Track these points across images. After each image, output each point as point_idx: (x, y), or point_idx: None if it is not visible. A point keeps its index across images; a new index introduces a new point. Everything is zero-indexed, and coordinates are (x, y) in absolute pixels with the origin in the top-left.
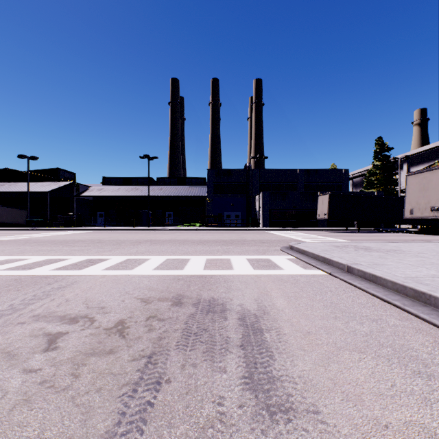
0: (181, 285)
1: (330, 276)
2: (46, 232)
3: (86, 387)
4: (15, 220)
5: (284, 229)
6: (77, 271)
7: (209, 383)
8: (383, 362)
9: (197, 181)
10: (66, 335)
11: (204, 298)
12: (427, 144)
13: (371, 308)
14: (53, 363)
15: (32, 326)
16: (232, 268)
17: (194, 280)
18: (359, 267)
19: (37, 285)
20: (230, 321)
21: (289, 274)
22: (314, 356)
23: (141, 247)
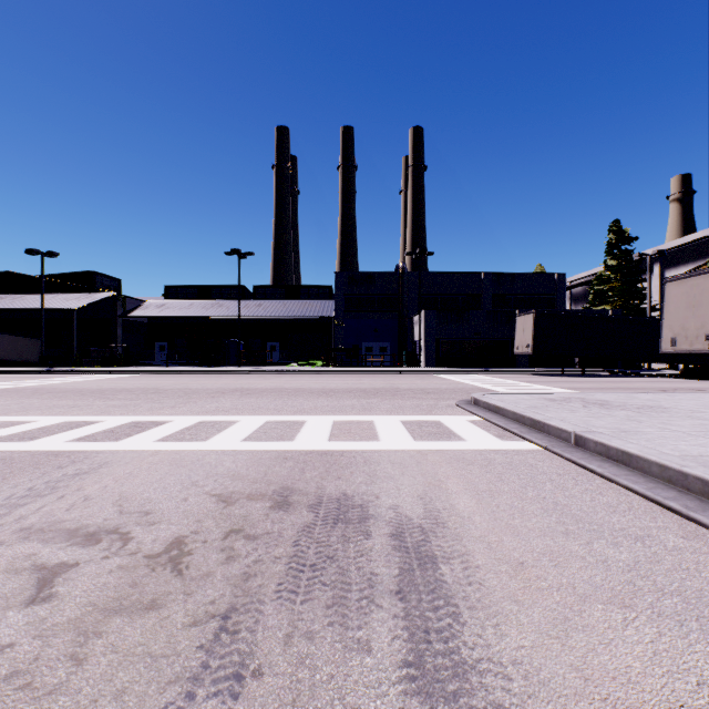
0: (289, 470)
1: (547, 452)
2: (70, 376)
3: (95, 687)
4: (22, 356)
5: (460, 370)
6: (112, 444)
7: (338, 679)
8: (670, 629)
9: (318, 292)
10: (73, 568)
11: (330, 493)
12: (692, 232)
13: (628, 513)
14: (38, 632)
15: (15, 550)
16: (378, 438)
17: (312, 461)
18: (597, 438)
19: (38, 468)
20: (377, 540)
21: (476, 449)
22: (537, 615)
23: (225, 402)
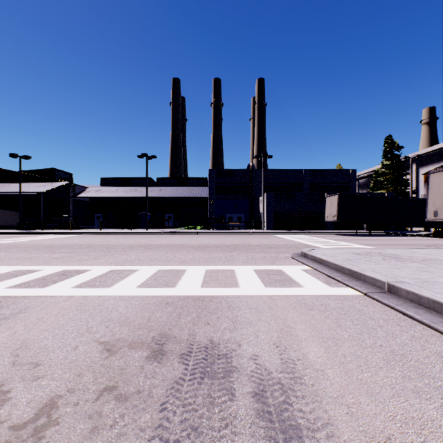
0: (168, 315)
1: (367, 297)
2: (36, 236)
3: None
4: (8, 222)
5: (290, 232)
6: (39, 290)
7: None
8: None
9: (198, 182)
10: None
11: (199, 341)
12: (436, 144)
13: None
14: None
15: None
16: (238, 284)
17: (187, 306)
18: (408, 288)
19: None
20: (240, 402)
21: (312, 295)
22: None
23: (132, 254)
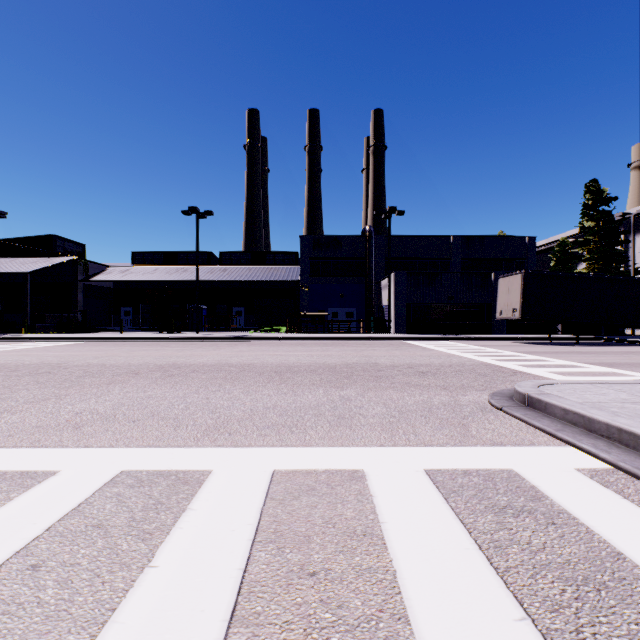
0: None
1: None
2: None
3: None
4: None
5: (436, 337)
6: None
7: None
8: None
9: (284, 258)
10: None
11: None
12: None
13: None
14: None
15: None
16: None
17: None
18: None
19: None
20: None
21: None
22: None
23: (112, 396)
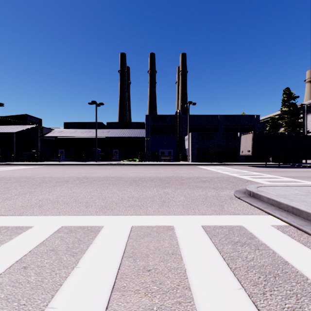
0: None
1: None
2: (0, 167)
3: None
4: None
5: (211, 164)
6: None
7: None
8: None
9: (137, 125)
10: None
11: None
12: None
13: None
14: None
15: None
16: (192, 302)
17: None
18: None
19: None
20: None
21: None
22: None
23: (56, 192)
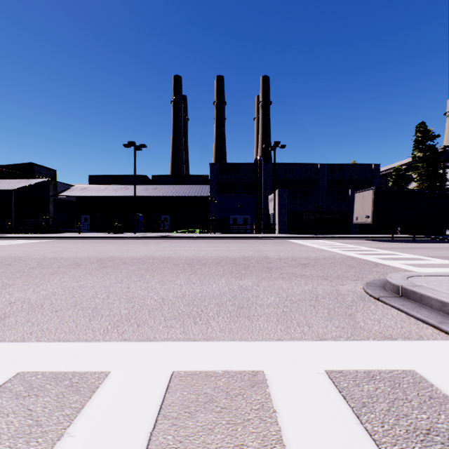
0: None
1: None
2: None
3: None
4: None
5: (309, 237)
6: None
7: None
8: None
9: (198, 180)
10: None
11: None
12: None
13: None
14: None
15: None
16: None
17: None
18: None
19: None
20: None
21: None
22: None
23: (49, 285)
